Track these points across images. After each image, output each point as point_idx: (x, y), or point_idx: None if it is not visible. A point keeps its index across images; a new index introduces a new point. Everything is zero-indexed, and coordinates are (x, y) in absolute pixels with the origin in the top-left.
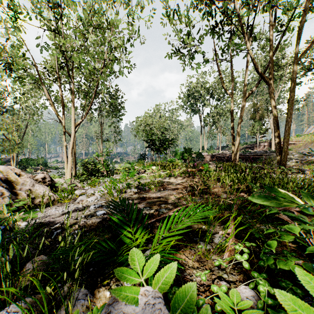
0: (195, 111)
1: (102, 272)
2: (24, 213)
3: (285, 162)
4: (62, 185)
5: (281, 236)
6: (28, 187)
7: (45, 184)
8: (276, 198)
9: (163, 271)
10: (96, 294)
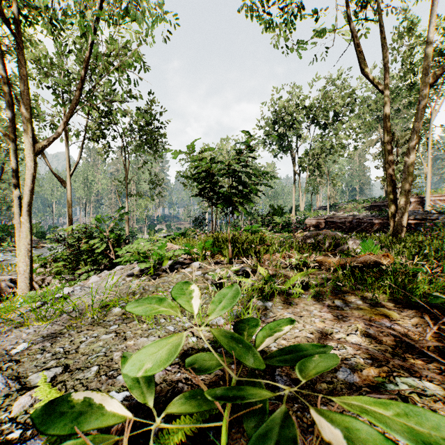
0: (285, 147)
1: None
2: None
3: None
4: None
5: None
6: None
7: None
8: None
9: None
10: None
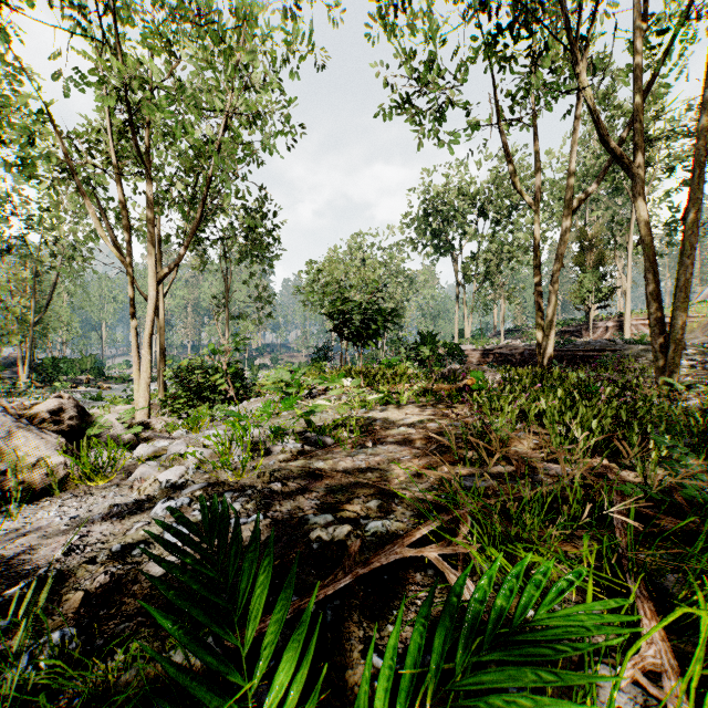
0: (444, 248)
1: None
2: None
3: (676, 368)
4: (110, 428)
5: None
6: None
7: (59, 426)
8: None
9: None
10: None
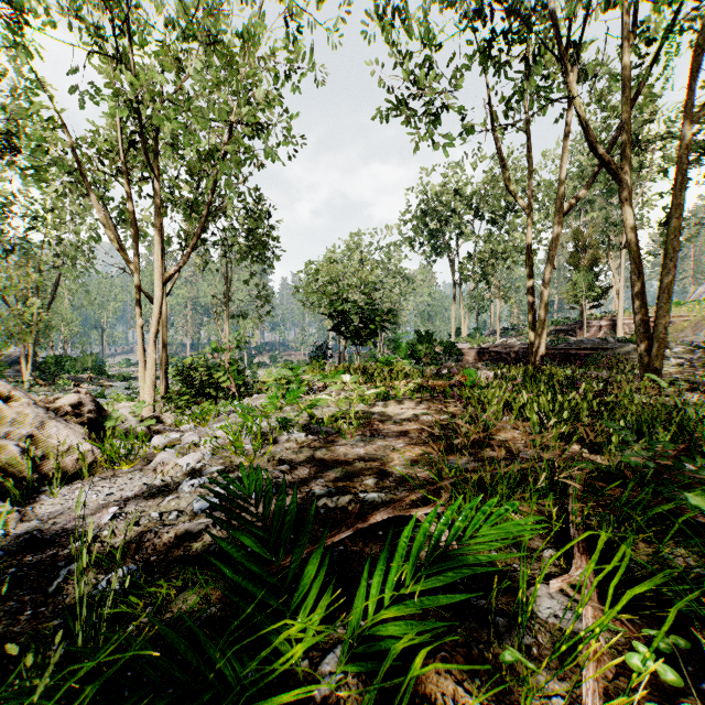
0: (441, 248)
1: None
2: None
3: (659, 365)
4: (124, 422)
5: None
6: (29, 429)
7: (80, 419)
8: None
9: None
10: None
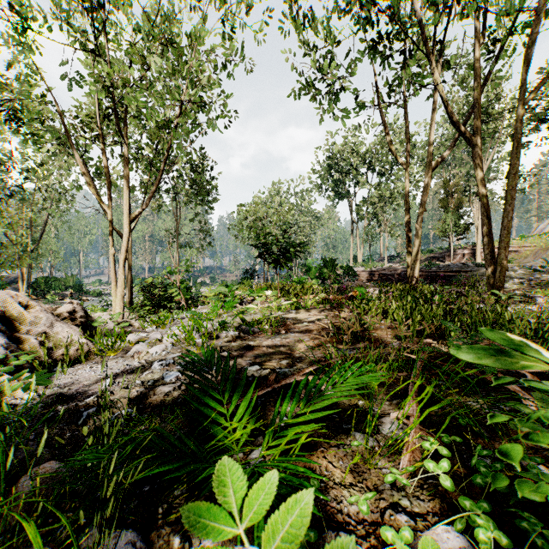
0: (342, 193)
1: (167, 493)
2: (26, 378)
3: (502, 284)
4: (105, 325)
5: (529, 434)
6: (42, 328)
7: (74, 322)
8: (505, 353)
9: (285, 509)
10: (153, 542)
